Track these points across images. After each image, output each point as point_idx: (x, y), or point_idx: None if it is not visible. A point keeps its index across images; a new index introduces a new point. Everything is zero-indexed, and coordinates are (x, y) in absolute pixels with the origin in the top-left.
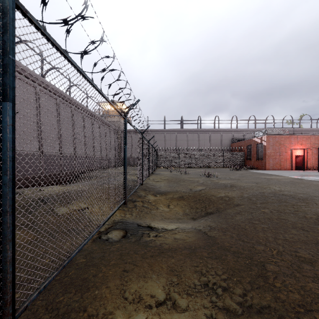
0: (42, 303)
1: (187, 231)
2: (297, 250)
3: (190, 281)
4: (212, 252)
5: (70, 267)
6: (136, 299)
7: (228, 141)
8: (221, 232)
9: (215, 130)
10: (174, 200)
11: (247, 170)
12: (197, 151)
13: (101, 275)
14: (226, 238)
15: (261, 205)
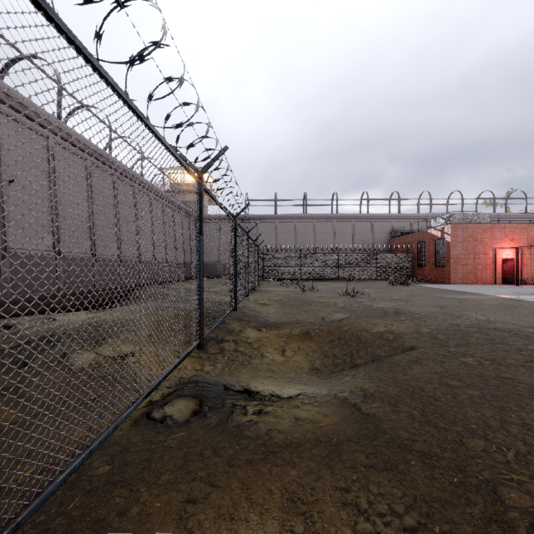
0: None
1: (320, 401)
2: None
3: (335, 533)
4: (375, 453)
5: (74, 490)
6: None
7: (384, 236)
8: (387, 404)
9: (362, 217)
10: (294, 339)
11: (419, 285)
12: (331, 252)
13: (136, 514)
14: (399, 418)
15: (457, 348)
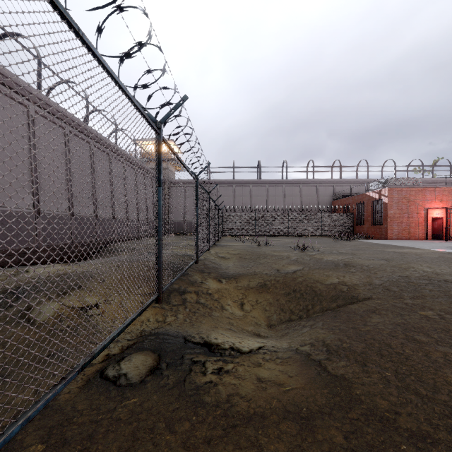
0: None
1: (282, 357)
2: None
3: None
4: (354, 431)
5: None
6: None
7: (328, 198)
8: (354, 363)
9: (308, 182)
10: (251, 289)
11: (360, 240)
12: (281, 212)
13: None
14: (372, 381)
15: (413, 300)
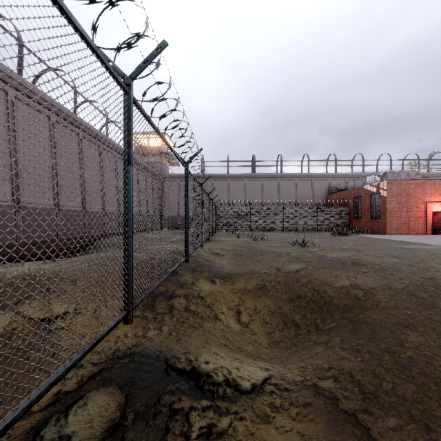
0: None
1: (299, 403)
2: None
3: None
4: None
5: None
6: None
7: (323, 192)
8: (411, 422)
9: (303, 176)
10: (249, 292)
11: (359, 235)
12: (276, 206)
13: None
14: None
15: None
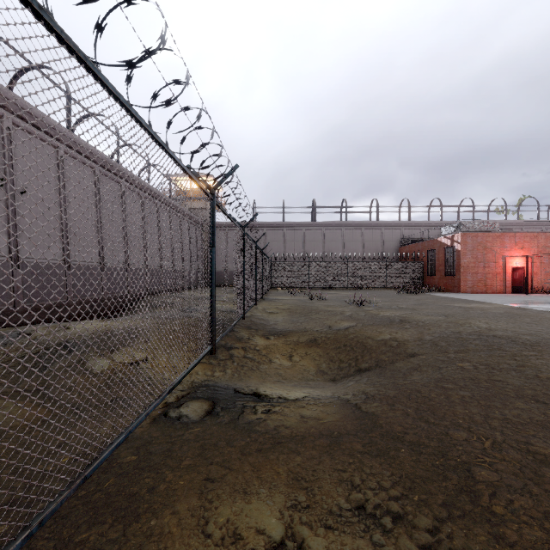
0: (48, 545)
1: (324, 402)
2: (530, 440)
3: (331, 502)
4: (370, 443)
5: (107, 473)
6: (228, 538)
7: (394, 243)
8: (385, 404)
9: (372, 224)
10: (301, 346)
11: (429, 294)
12: (340, 260)
13: (163, 489)
14: (395, 415)
15: (456, 354)
